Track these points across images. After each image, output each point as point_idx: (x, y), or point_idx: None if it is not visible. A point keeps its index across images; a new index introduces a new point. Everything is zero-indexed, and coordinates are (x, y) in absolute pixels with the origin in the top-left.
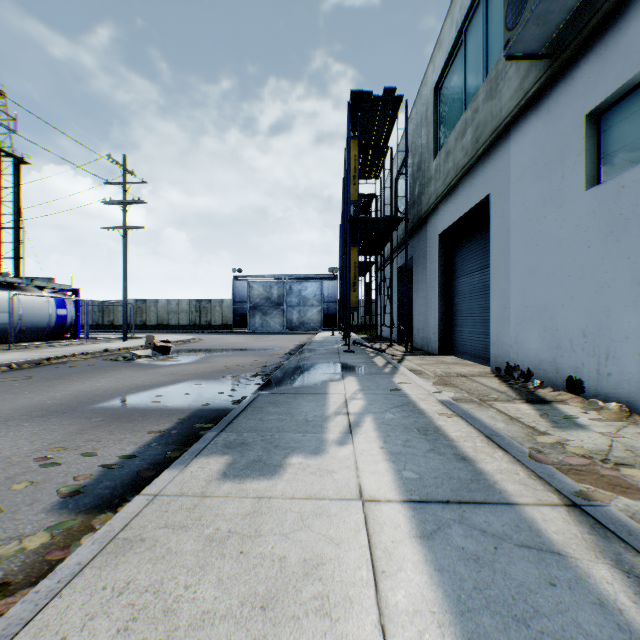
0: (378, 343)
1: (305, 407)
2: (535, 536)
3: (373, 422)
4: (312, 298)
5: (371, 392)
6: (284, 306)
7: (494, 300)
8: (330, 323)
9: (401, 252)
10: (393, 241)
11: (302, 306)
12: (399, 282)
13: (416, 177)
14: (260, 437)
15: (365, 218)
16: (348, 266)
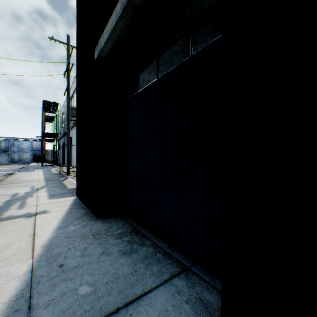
0: (55, 165)
1: (32, 170)
2: (52, 171)
3: (43, 170)
4: (27, 148)
5: (44, 169)
6: (10, 152)
7: (72, 155)
8: (37, 160)
9: (63, 138)
10: (61, 134)
11: (21, 152)
12: (63, 147)
13: (65, 121)
14: (27, 171)
15: (48, 132)
16: (43, 144)
